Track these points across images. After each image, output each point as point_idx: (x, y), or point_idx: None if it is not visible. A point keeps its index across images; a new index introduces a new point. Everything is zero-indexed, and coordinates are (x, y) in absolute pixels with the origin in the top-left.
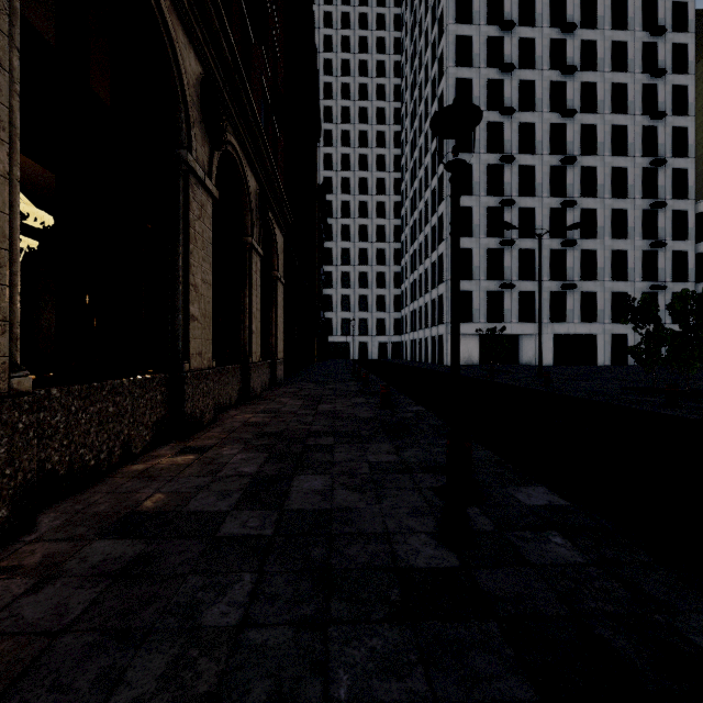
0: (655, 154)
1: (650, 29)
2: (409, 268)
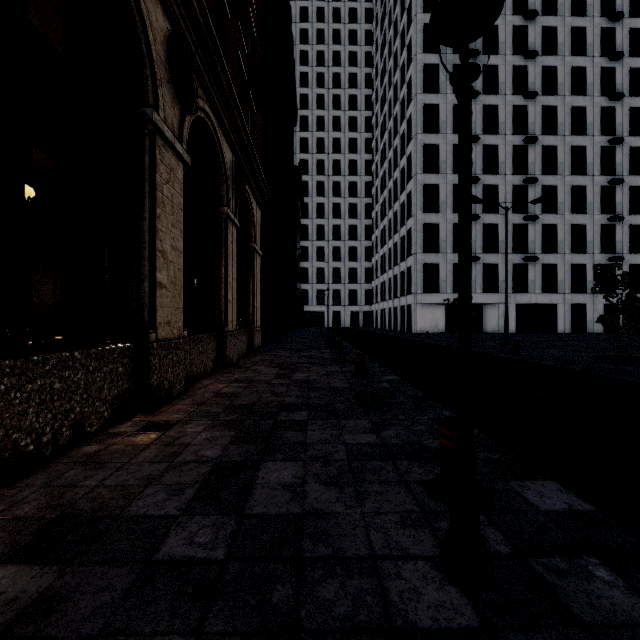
0: (613, 133)
1: (608, 15)
2: (379, 243)
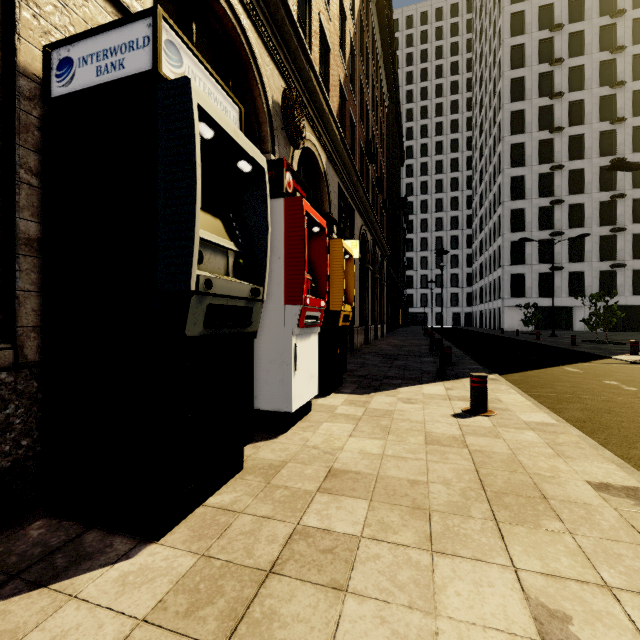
0: None
1: None
2: (477, 252)
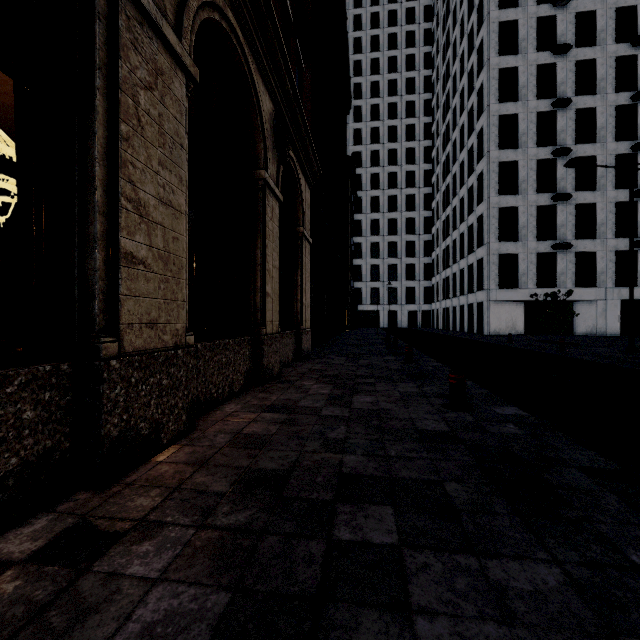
0: None
1: None
2: (440, 235)
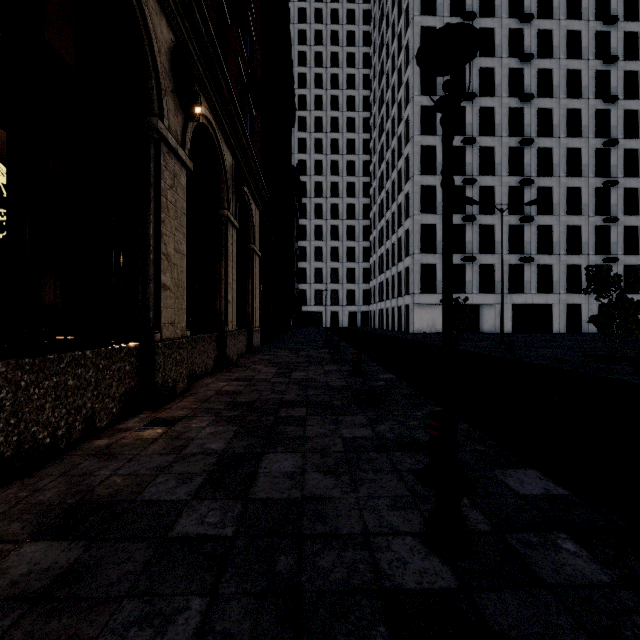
0: (607, 135)
1: (603, 18)
2: (376, 243)
